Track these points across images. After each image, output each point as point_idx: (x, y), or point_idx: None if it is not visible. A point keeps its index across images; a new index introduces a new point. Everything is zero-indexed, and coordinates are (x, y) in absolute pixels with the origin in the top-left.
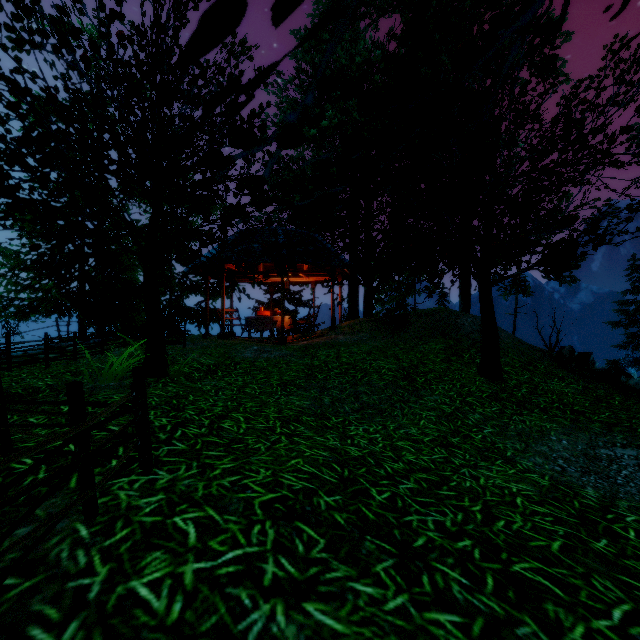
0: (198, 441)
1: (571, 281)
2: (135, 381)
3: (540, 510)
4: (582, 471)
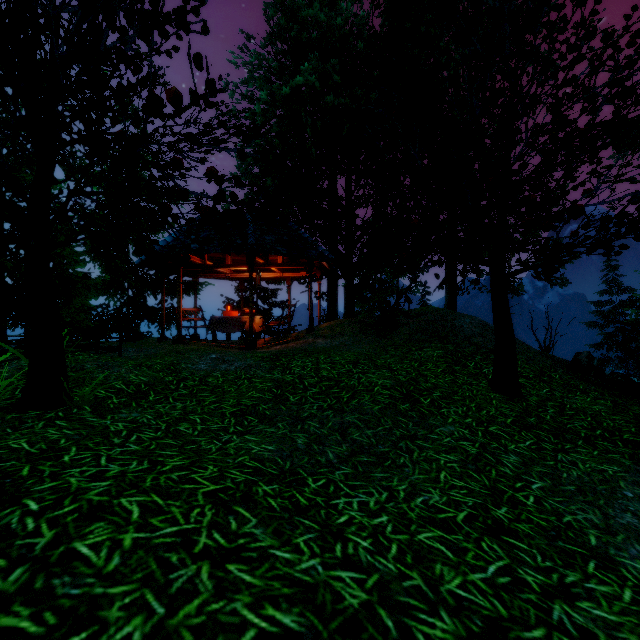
0: None
1: (562, 280)
2: None
3: None
4: None
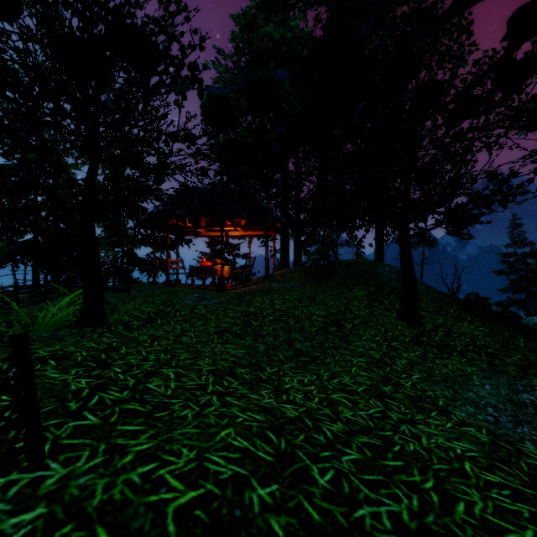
0: (115, 410)
1: (468, 236)
2: (14, 354)
3: (493, 479)
4: (514, 421)
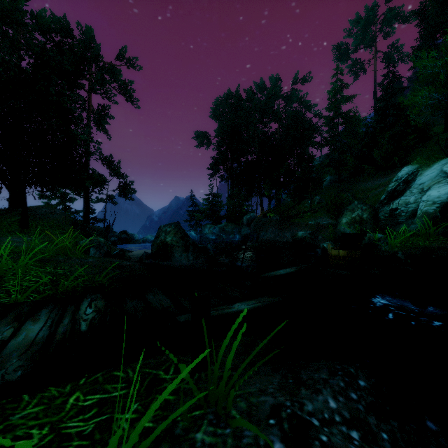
0: None
1: (131, 198)
2: None
3: None
4: None
